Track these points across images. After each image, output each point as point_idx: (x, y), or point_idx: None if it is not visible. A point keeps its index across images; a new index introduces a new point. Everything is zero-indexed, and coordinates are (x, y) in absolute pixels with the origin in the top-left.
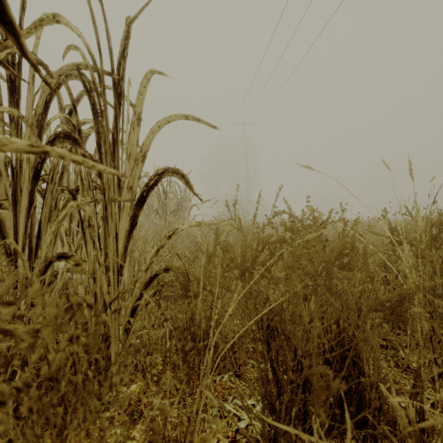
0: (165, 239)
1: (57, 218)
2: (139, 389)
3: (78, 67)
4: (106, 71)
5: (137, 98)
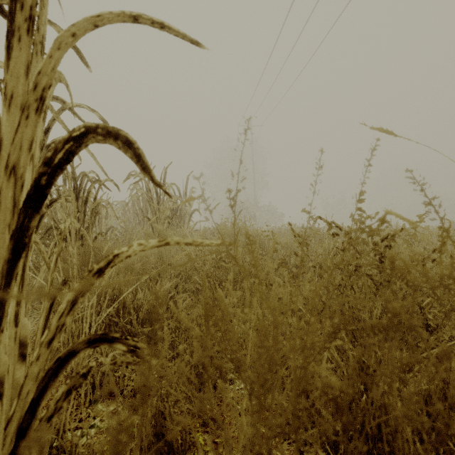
0: (91, 277)
1: None
2: None
3: None
4: None
5: None
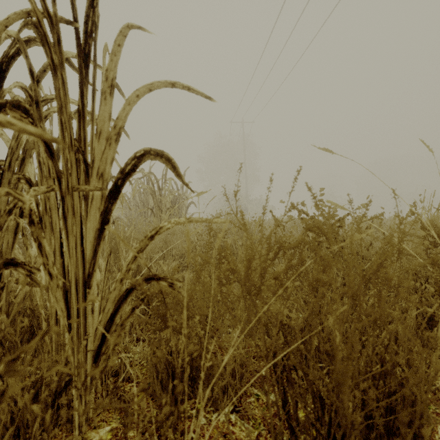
0: (146, 240)
1: (4, 213)
2: (111, 434)
3: (29, 14)
4: (64, 18)
5: (109, 60)
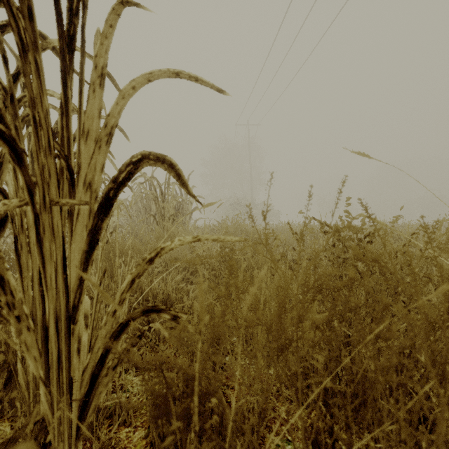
0: (144, 264)
1: None
2: None
3: None
4: None
5: (99, 43)
